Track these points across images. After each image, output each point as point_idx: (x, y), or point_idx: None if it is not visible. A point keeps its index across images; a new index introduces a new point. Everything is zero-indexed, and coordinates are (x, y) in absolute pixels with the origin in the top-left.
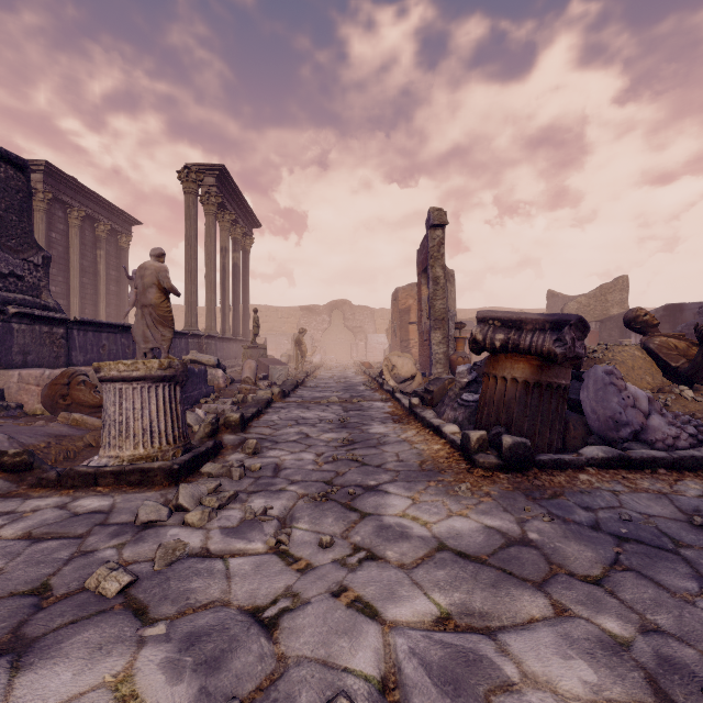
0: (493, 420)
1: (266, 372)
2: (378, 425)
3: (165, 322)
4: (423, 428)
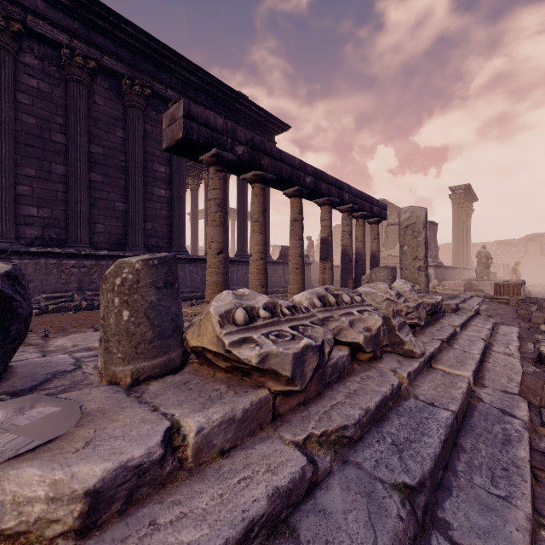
0: None
1: None
2: None
3: (487, 268)
4: None
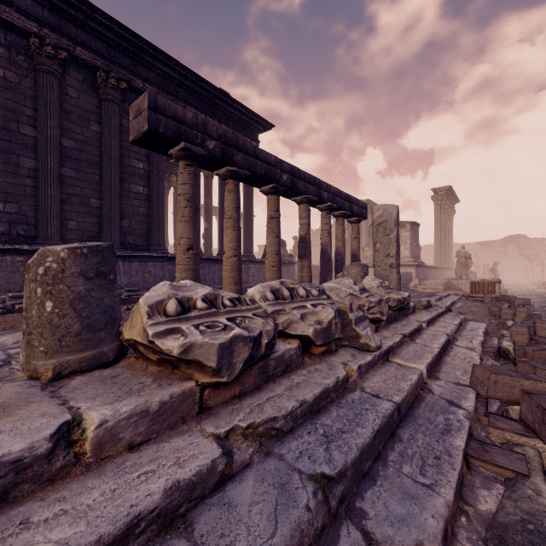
0: None
1: None
2: None
3: (466, 267)
4: None
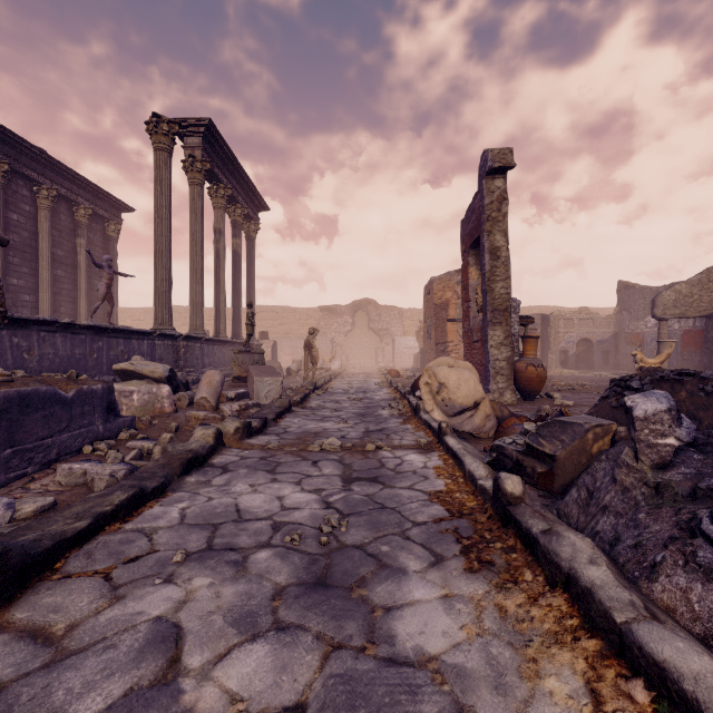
0: None
1: (251, 386)
2: (421, 579)
3: None
4: (602, 658)
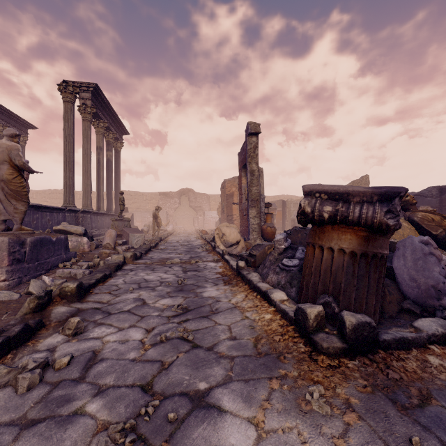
0: (320, 288)
1: (127, 239)
2: (211, 287)
3: (18, 196)
4: (251, 291)
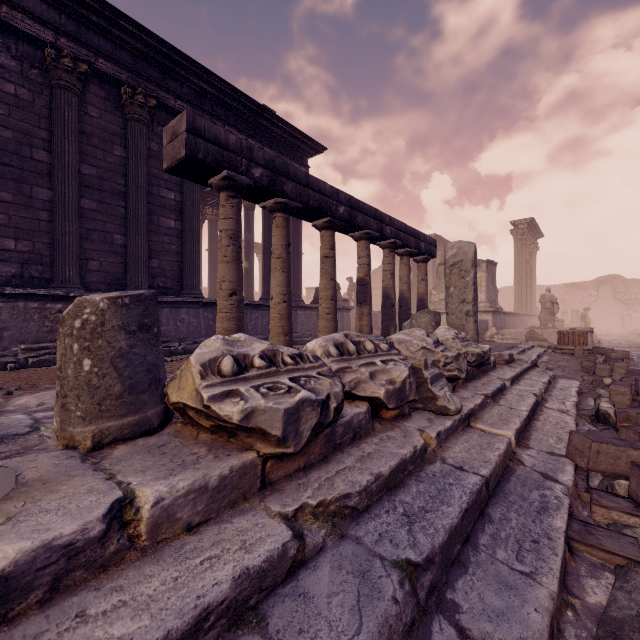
0: None
1: None
2: None
3: (552, 314)
4: None
